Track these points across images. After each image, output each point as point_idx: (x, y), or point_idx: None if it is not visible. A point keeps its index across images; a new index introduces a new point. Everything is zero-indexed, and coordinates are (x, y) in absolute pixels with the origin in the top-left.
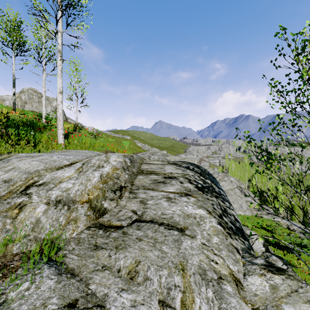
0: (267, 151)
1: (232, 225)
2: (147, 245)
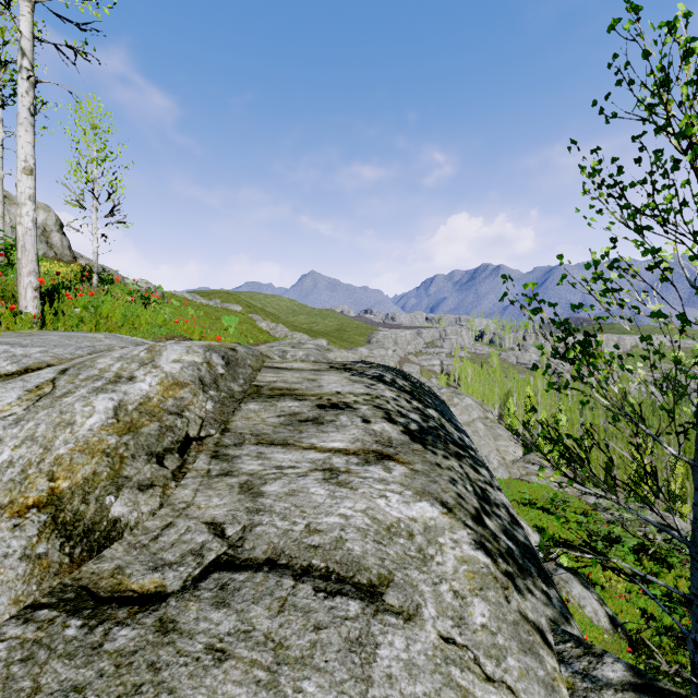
0: (588, 334)
1: (511, 543)
2: (245, 681)
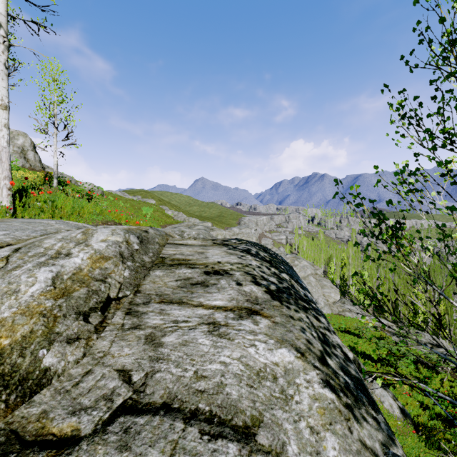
0: (398, 222)
1: (347, 377)
2: None
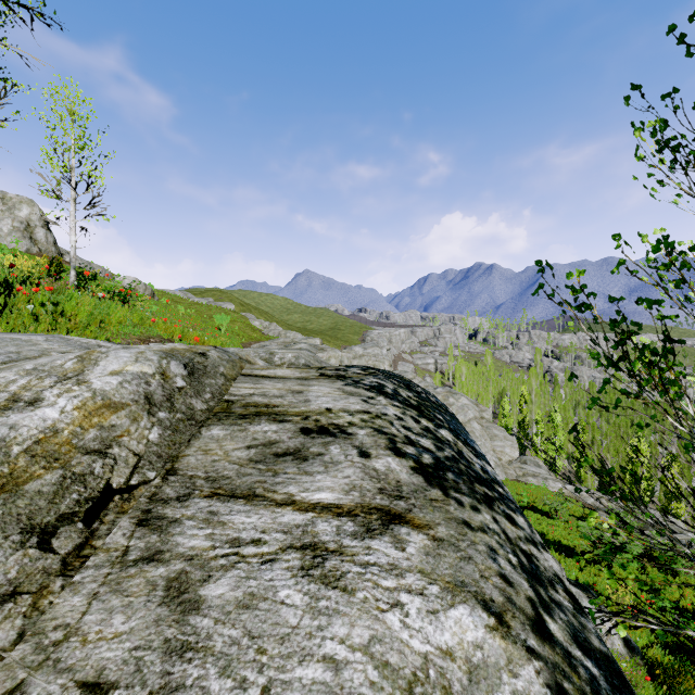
0: (669, 340)
1: (590, 662)
2: None
